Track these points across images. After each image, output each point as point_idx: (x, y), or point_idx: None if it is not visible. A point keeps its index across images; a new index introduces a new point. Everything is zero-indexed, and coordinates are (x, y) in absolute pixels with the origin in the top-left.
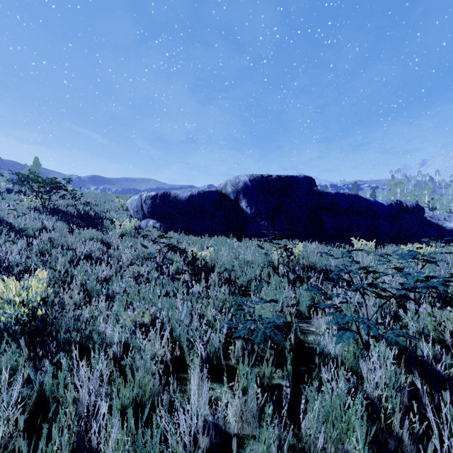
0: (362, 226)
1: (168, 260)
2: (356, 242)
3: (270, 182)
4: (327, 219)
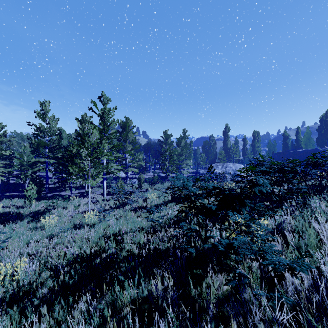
0: None
1: None
2: None
3: None
4: None
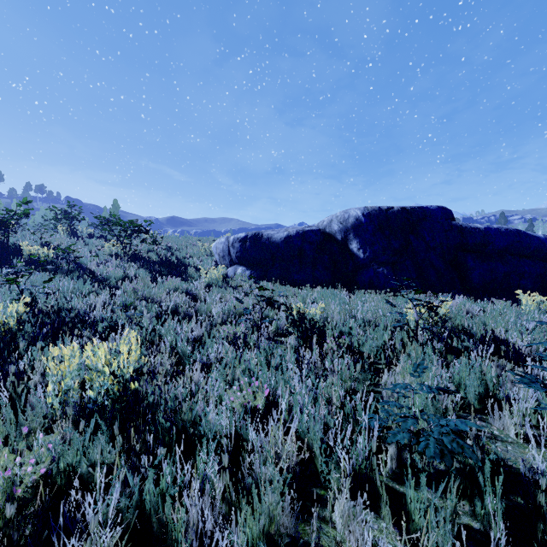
0: (527, 274)
1: (264, 316)
2: (526, 297)
3: (390, 217)
4: (473, 264)
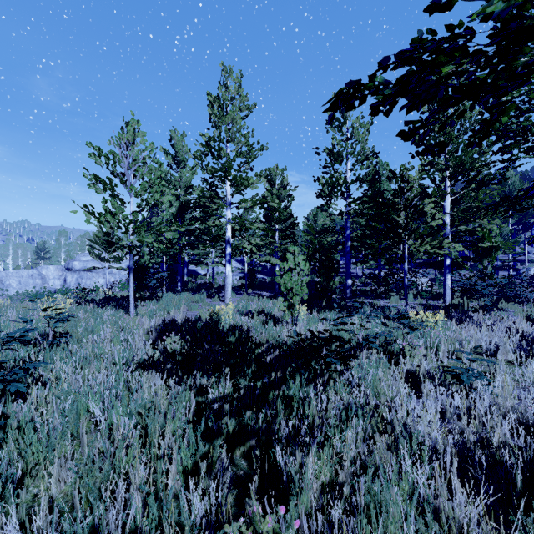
0: None
1: None
2: None
3: None
4: None
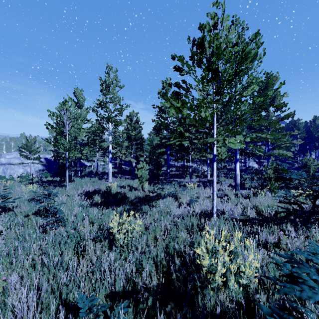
0: None
1: None
2: None
3: None
4: None
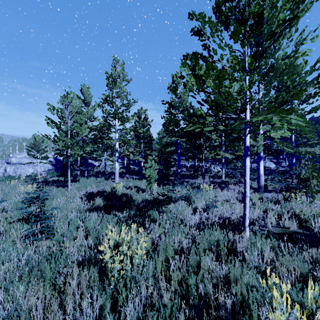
0: None
1: None
2: None
3: None
4: None
